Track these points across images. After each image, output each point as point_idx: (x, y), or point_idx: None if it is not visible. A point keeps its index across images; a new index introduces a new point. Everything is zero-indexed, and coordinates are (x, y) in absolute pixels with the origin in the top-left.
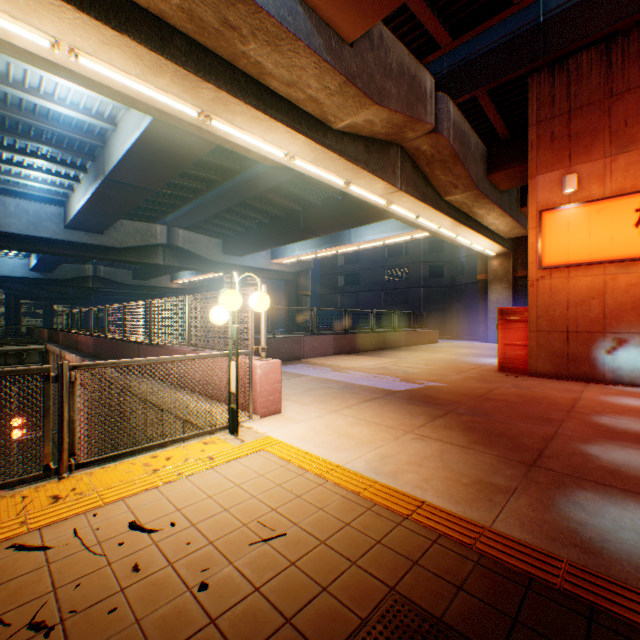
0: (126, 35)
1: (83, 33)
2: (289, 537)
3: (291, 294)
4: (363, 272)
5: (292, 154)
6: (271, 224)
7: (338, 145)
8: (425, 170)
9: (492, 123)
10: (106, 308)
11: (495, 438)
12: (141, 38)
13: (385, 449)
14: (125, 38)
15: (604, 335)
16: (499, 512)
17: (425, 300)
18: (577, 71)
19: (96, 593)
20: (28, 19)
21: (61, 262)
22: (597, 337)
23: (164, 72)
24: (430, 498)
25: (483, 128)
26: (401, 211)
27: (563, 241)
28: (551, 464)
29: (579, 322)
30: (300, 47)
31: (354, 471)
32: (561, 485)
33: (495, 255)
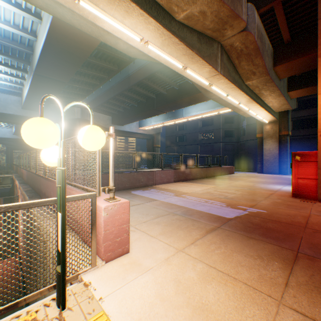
0: None
1: None
2: None
3: (150, 146)
4: (188, 134)
5: (146, 39)
6: (138, 106)
7: (179, 32)
8: (235, 62)
9: (280, 29)
10: (31, 153)
11: None
12: None
13: None
14: None
15: None
16: None
17: (223, 149)
18: None
19: None
20: None
21: None
22: None
23: None
24: None
25: (272, 35)
26: (218, 90)
27: None
28: None
29: None
30: None
31: None
32: None
33: (268, 122)
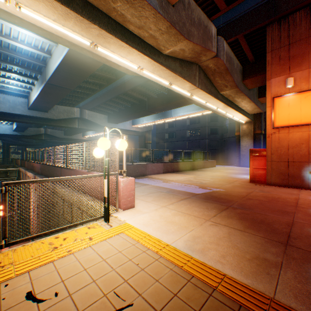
0: None
1: None
2: (135, 308)
3: (142, 142)
4: (177, 132)
5: (141, 67)
6: (131, 107)
7: (166, 62)
8: (210, 78)
9: (245, 53)
10: (46, 149)
11: (259, 224)
12: None
13: (195, 232)
14: None
15: (308, 163)
16: (276, 284)
17: (208, 145)
18: (293, 22)
19: None
20: None
21: (28, 127)
22: (305, 164)
23: (70, 18)
24: (228, 271)
25: (240, 56)
26: (198, 99)
27: (286, 113)
28: (298, 244)
29: (294, 156)
30: (145, 4)
31: (177, 249)
32: (310, 261)
33: (244, 122)
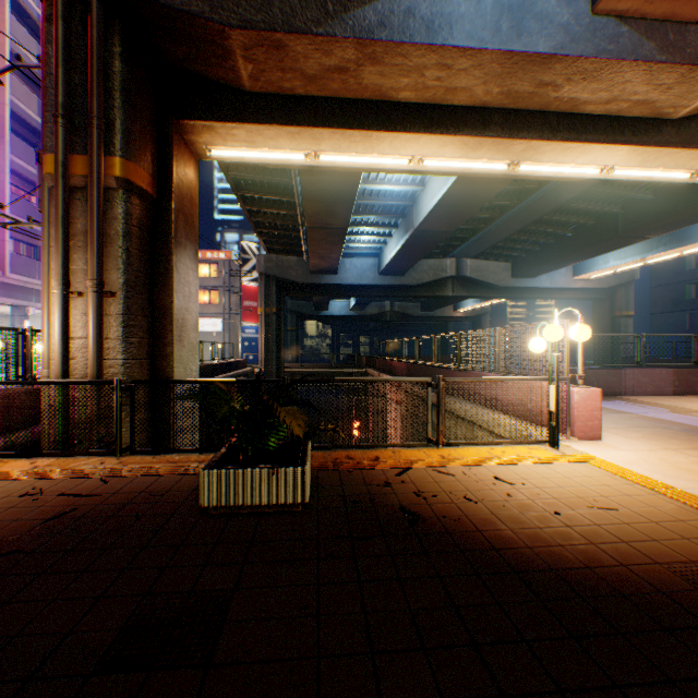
0: (457, 135)
1: (428, 146)
2: (619, 511)
3: (600, 316)
4: None
5: (609, 166)
6: (573, 236)
7: (678, 136)
8: None
9: None
10: (416, 339)
11: None
12: (467, 131)
13: None
14: (456, 137)
15: None
16: None
17: None
18: None
19: (490, 497)
20: (398, 153)
21: (369, 302)
22: None
23: (481, 147)
24: None
25: None
26: None
27: None
28: None
29: None
30: (622, 66)
31: (693, 494)
32: None
33: None
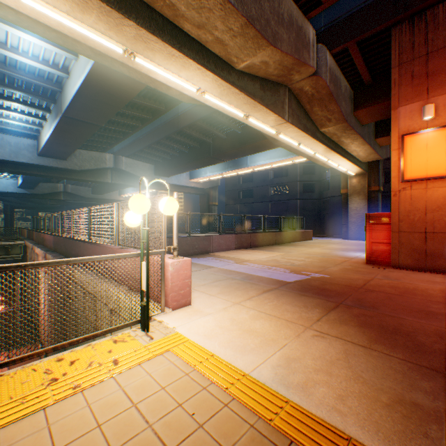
0: None
1: None
2: None
3: (204, 204)
4: (256, 188)
5: (202, 90)
6: (189, 153)
7: (239, 82)
8: (306, 107)
9: (358, 70)
10: (61, 214)
11: (392, 336)
12: None
13: (289, 350)
14: None
15: None
16: None
17: (301, 208)
18: (434, 20)
19: None
20: None
21: (39, 181)
22: None
23: (90, 8)
24: (354, 431)
25: (350, 75)
26: (287, 139)
27: (422, 159)
28: None
29: (436, 225)
30: None
31: (261, 384)
32: None
33: (354, 175)
